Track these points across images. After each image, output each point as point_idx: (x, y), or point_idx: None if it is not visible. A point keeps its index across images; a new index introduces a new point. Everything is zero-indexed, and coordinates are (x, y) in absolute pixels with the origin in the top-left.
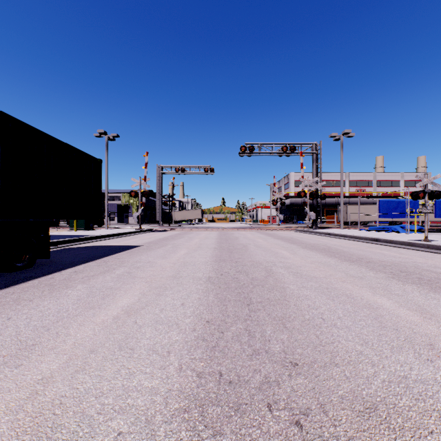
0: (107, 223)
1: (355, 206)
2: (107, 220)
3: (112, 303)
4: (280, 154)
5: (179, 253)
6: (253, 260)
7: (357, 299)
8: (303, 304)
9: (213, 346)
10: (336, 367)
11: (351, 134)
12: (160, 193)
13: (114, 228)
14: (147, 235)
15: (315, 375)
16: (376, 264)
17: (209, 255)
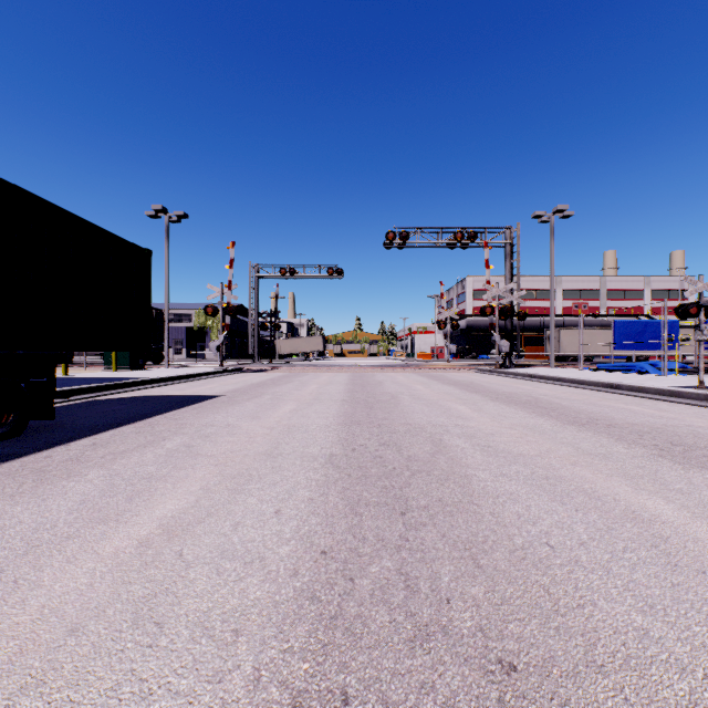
0: (167, 358)
1: (574, 330)
2: (167, 354)
3: (144, 510)
4: (452, 245)
5: (282, 410)
6: (410, 422)
7: (607, 501)
8: (507, 513)
9: (331, 615)
10: (602, 676)
11: (568, 213)
12: (255, 309)
13: (180, 366)
14: (232, 378)
15: (560, 702)
16: (624, 429)
17: (333, 414)
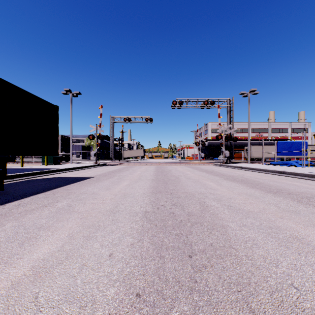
0: (71, 159)
1: (257, 146)
2: (71, 157)
3: (27, 253)
4: (202, 107)
5: (122, 185)
6: (186, 191)
7: (314, 245)
8: (256, 256)
9: None
10: None
11: (256, 92)
12: (112, 137)
13: (77, 163)
14: (100, 168)
15: None
16: (298, 195)
17: (147, 187)
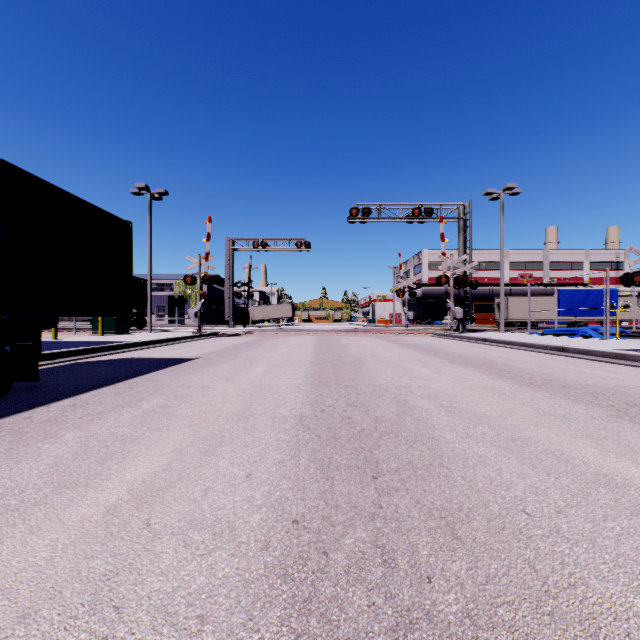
0: (150, 324)
1: (520, 298)
2: (150, 320)
3: (115, 474)
4: (410, 220)
5: (254, 372)
6: (375, 383)
7: (577, 464)
8: (479, 477)
9: (305, 597)
10: None
11: (517, 190)
12: (230, 279)
13: (161, 331)
14: (208, 341)
15: None
16: (579, 390)
17: (303, 375)
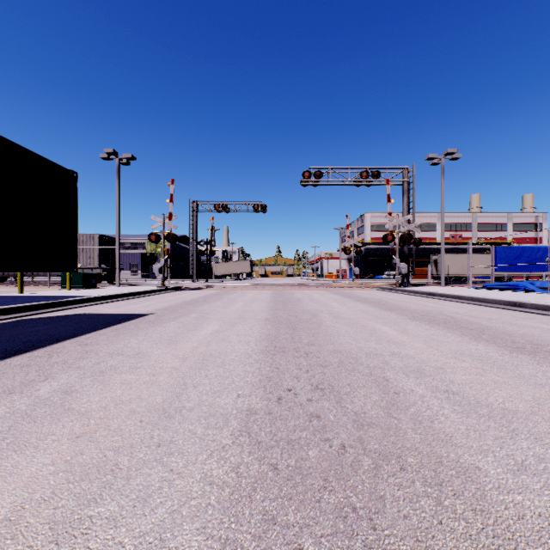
0: (118, 278)
1: (455, 255)
2: (118, 275)
3: None
4: (358, 183)
5: (203, 332)
6: (339, 348)
7: None
8: None
9: None
10: None
11: (456, 155)
12: (194, 238)
13: (129, 285)
14: (170, 295)
15: None
16: None
17: (256, 337)
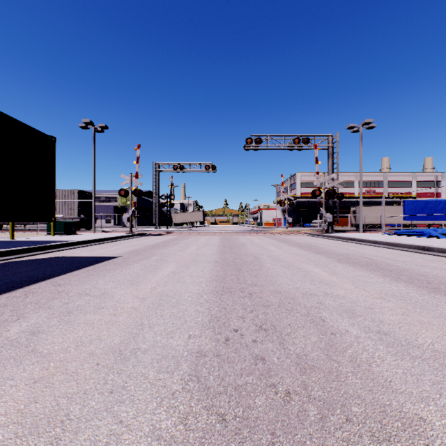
0: (94, 226)
1: (370, 207)
2: (94, 223)
3: None
4: (291, 148)
5: (161, 273)
6: (278, 289)
7: None
8: None
9: None
10: None
11: (372, 125)
12: (156, 193)
13: (103, 232)
14: (136, 240)
15: None
16: None
17: (206, 278)
